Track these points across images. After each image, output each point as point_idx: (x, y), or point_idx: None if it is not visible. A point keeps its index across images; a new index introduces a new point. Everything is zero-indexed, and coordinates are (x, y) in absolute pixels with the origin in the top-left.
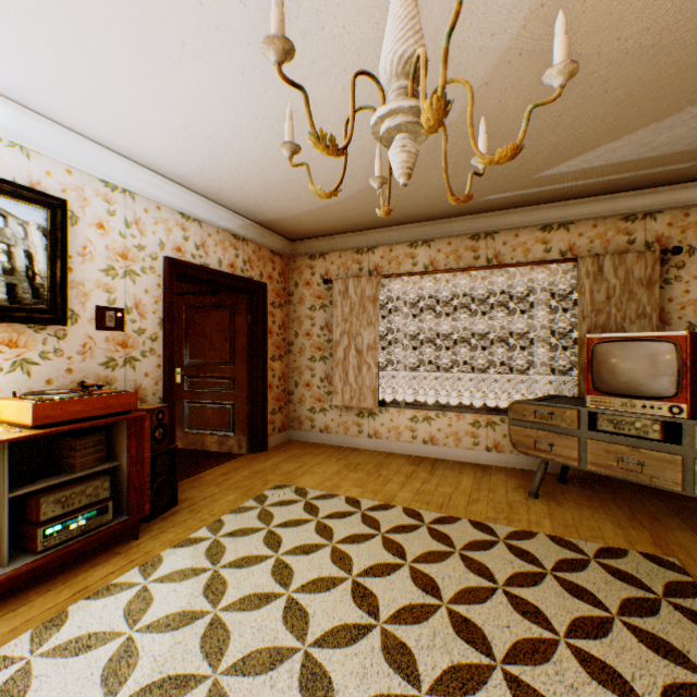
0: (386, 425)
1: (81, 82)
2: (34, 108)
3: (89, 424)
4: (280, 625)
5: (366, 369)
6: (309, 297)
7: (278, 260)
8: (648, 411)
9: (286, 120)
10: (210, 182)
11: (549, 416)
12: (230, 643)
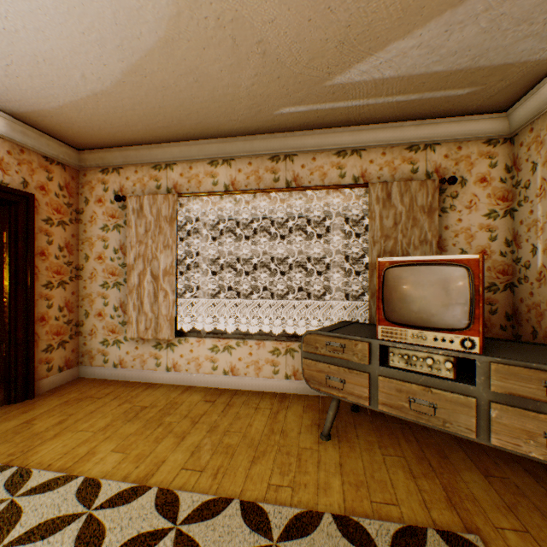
0: (185, 356)
1: None
2: None
3: None
4: None
5: (163, 296)
6: (102, 216)
7: (58, 170)
8: (440, 344)
9: None
10: None
11: (341, 349)
12: None
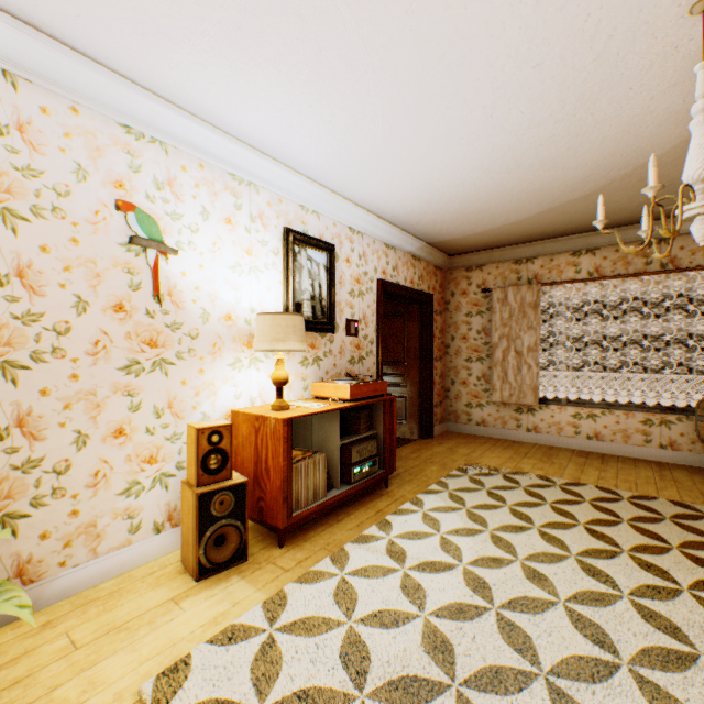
0: (545, 420)
1: (371, 168)
2: (327, 186)
3: (372, 401)
4: (542, 544)
5: (526, 369)
6: (465, 305)
7: (438, 274)
8: None
9: (599, 205)
10: (413, 218)
11: None
12: (513, 547)
